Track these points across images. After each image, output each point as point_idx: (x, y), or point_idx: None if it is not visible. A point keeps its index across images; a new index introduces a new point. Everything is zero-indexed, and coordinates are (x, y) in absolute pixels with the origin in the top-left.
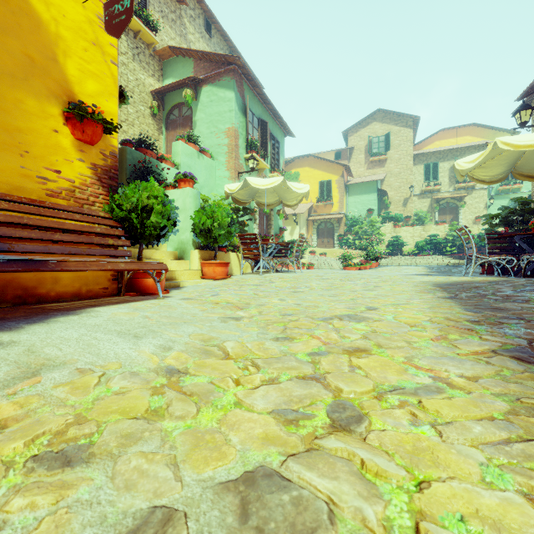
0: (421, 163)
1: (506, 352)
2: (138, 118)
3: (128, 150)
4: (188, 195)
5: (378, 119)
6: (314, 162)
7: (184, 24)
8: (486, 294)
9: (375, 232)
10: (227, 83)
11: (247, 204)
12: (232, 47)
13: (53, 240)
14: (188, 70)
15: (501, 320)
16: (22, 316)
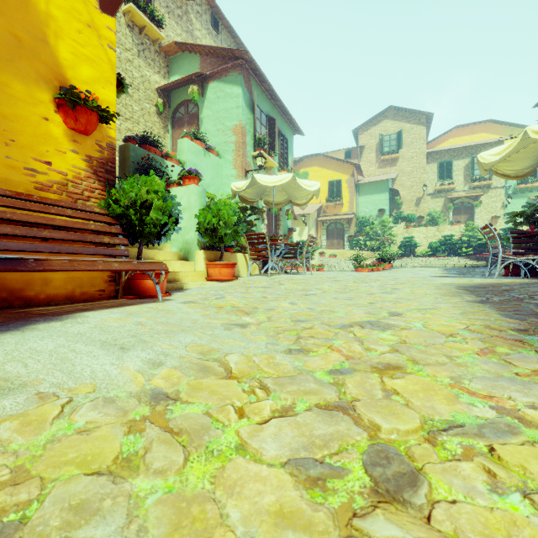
0: (435, 162)
1: None
2: (144, 116)
3: (131, 147)
4: (192, 193)
5: (389, 117)
6: (323, 161)
7: (191, 20)
8: (523, 297)
9: (387, 232)
10: (234, 79)
11: (255, 203)
12: (239, 43)
13: (41, 237)
14: (195, 66)
15: None
16: None
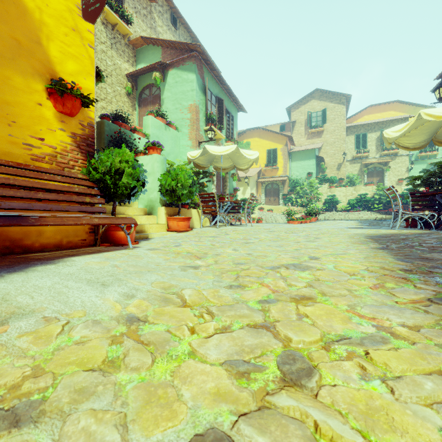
0: (352, 134)
1: (441, 301)
2: (116, 97)
3: (105, 123)
4: (156, 160)
5: (316, 97)
6: (262, 133)
7: (154, 18)
8: (414, 245)
9: (314, 192)
10: (189, 67)
11: (206, 168)
12: (194, 37)
13: (36, 198)
14: (157, 56)
15: (432, 270)
16: (5, 265)
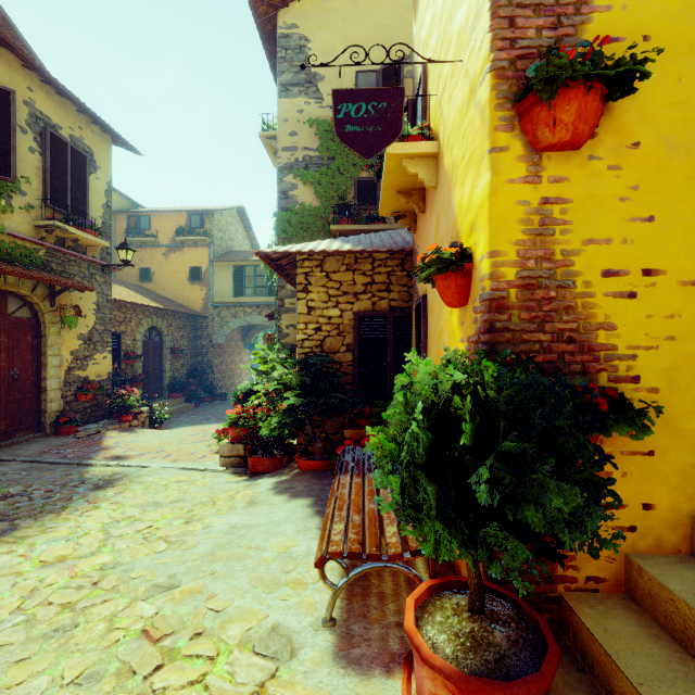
0: None
1: None
2: None
3: None
4: None
5: None
6: None
7: None
8: None
9: None
10: None
11: None
12: None
13: None
14: None
15: None
16: None
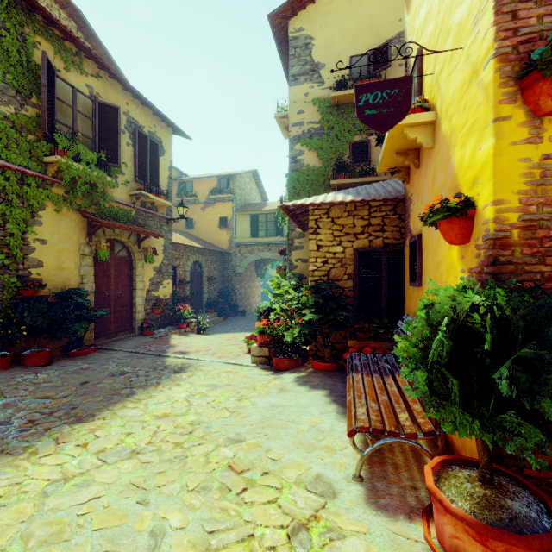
0: None
1: (88, 420)
2: None
3: None
4: None
5: None
6: None
7: None
8: None
9: None
10: None
11: None
12: None
13: None
14: None
15: None
16: None
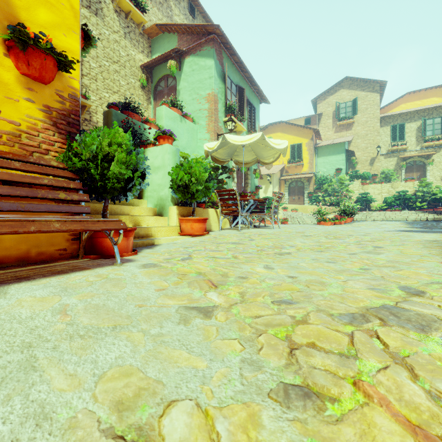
0: (388, 125)
1: None
2: (129, 90)
3: (113, 112)
4: (166, 152)
5: (345, 86)
6: (285, 128)
7: (170, 7)
8: None
9: (344, 189)
10: (207, 52)
11: (225, 163)
12: None
13: None
14: (173, 44)
15: None
16: None
